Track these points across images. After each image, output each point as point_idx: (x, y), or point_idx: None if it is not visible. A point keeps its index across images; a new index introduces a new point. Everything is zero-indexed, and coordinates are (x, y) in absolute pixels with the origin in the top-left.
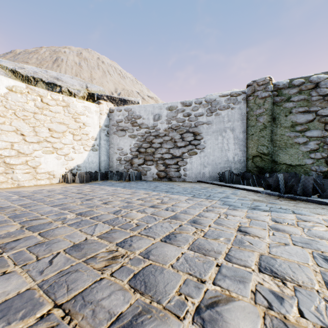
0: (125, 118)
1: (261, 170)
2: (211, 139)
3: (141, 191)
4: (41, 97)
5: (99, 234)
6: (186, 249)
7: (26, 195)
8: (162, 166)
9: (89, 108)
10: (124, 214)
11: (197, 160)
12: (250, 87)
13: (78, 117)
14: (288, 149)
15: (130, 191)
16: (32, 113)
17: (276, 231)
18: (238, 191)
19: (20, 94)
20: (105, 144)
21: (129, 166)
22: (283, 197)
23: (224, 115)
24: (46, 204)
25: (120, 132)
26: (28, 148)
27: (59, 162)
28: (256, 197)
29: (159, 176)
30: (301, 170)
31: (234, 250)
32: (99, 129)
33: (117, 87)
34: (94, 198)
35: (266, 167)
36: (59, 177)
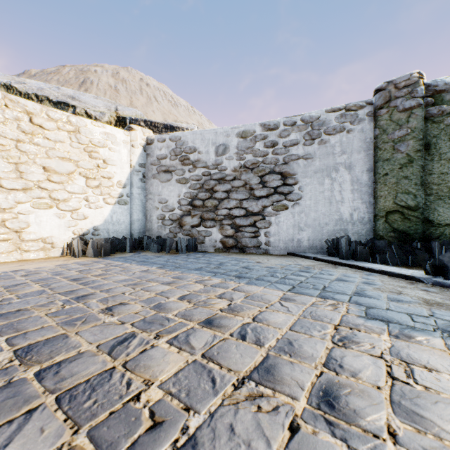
0: (170, 152)
1: (402, 237)
2: (312, 183)
3: (192, 275)
4: (29, 115)
5: None
6: None
7: None
8: (230, 228)
9: (113, 136)
10: (133, 357)
11: (287, 218)
12: (382, 93)
13: (94, 149)
14: None
15: (172, 275)
16: (13, 140)
17: None
18: (372, 276)
19: None
20: (140, 193)
21: (177, 228)
22: None
23: (334, 142)
24: None
25: (163, 175)
26: (6, 199)
27: (61, 223)
28: (422, 292)
29: (225, 244)
30: None
31: None
32: (129, 170)
33: (167, 118)
34: (96, 292)
35: (413, 231)
36: (61, 246)
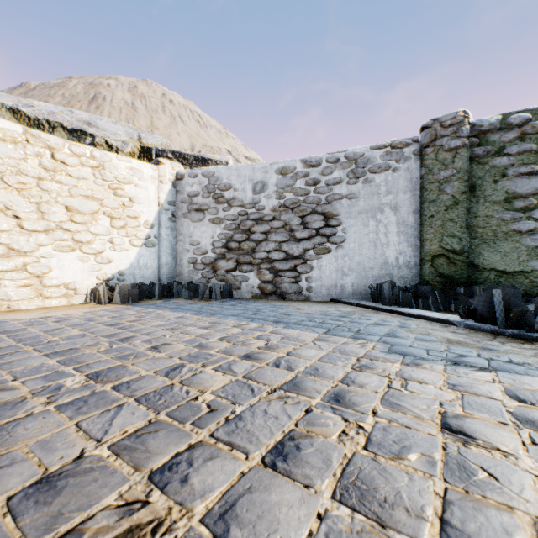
0: (203, 188)
1: (448, 282)
2: (357, 225)
3: (229, 320)
4: (51, 150)
5: (116, 440)
6: (328, 499)
7: (13, 328)
8: (269, 273)
9: (140, 171)
10: (186, 378)
11: (330, 262)
12: (428, 131)
13: (119, 186)
14: (500, 242)
15: (209, 320)
16: (35, 178)
17: (535, 430)
18: (410, 321)
19: (12, 143)
20: (169, 234)
21: (210, 273)
22: (503, 335)
23: (379, 181)
24: (38, 351)
25: (195, 214)
26: (27, 241)
27: (85, 267)
28: (449, 333)
29: (263, 290)
30: (525, 282)
31: (459, 505)
32: (157, 208)
33: (195, 142)
34: (137, 335)
35: (458, 275)
36: (85, 292)
